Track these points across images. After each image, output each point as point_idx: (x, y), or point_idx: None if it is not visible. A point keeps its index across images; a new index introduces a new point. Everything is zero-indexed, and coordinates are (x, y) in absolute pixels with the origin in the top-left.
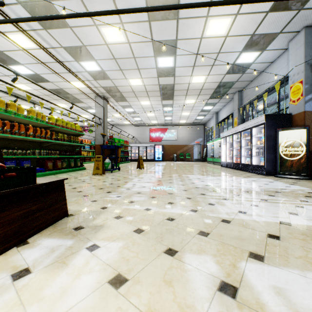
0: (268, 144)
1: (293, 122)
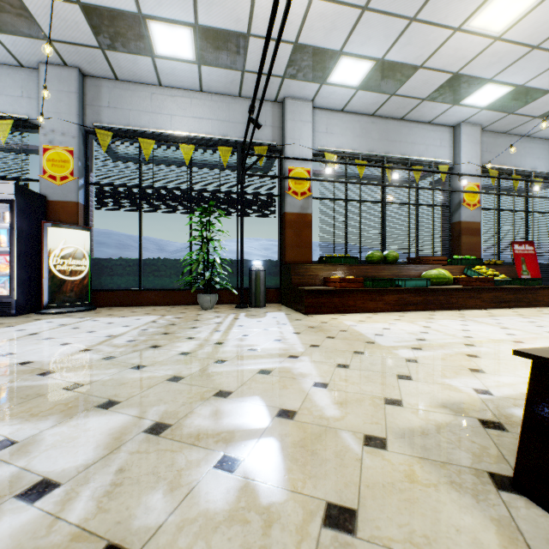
0: (20, 247)
1: (53, 213)
